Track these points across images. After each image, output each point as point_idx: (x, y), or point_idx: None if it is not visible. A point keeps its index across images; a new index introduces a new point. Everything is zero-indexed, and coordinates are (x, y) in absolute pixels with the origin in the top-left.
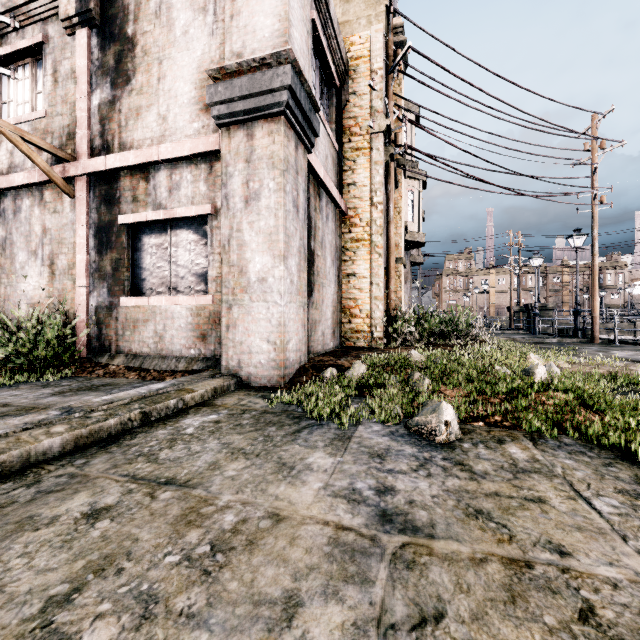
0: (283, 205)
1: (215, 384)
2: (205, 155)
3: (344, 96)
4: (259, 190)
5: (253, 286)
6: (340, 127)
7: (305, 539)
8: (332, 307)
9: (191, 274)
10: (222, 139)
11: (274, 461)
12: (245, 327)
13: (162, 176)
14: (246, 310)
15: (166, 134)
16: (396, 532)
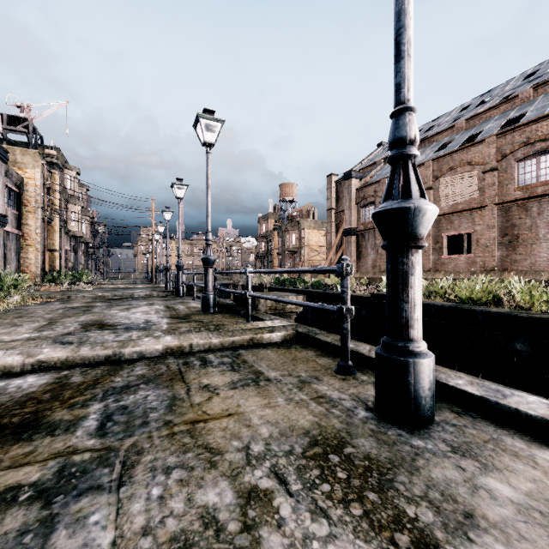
0: None
1: None
2: None
3: (22, 191)
4: None
5: None
6: (20, 203)
7: None
8: (15, 270)
9: None
10: None
11: None
12: None
13: None
14: None
15: None
16: None
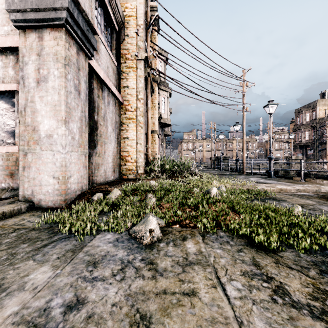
0: (64, 87)
1: (4, 209)
2: (13, 49)
3: (122, 36)
4: (47, 75)
5: (43, 140)
6: (119, 53)
7: None
8: (113, 156)
9: (3, 131)
10: (19, 37)
11: None
12: (37, 168)
13: None
14: (37, 156)
15: None
16: None
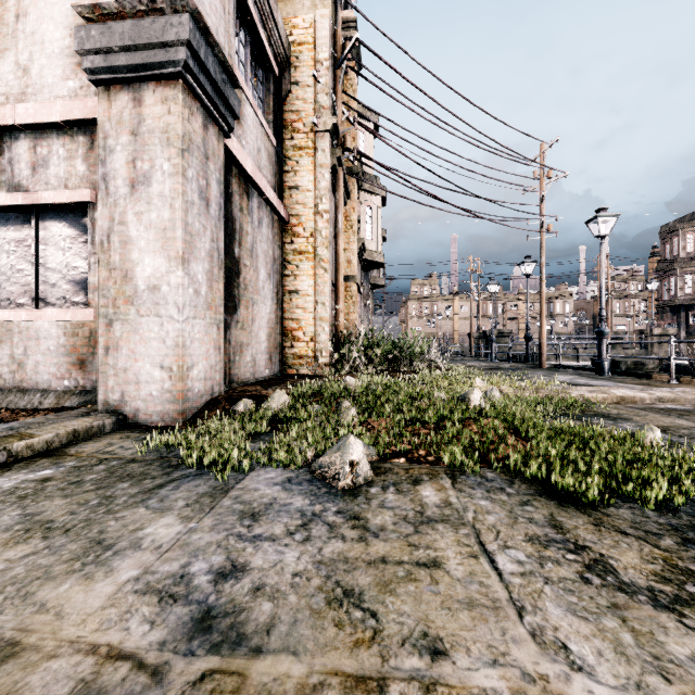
0: (181, 193)
1: (76, 425)
2: (84, 124)
3: (285, 85)
4: (150, 172)
5: (142, 296)
6: (280, 120)
7: (29, 693)
8: (268, 328)
9: (66, 281)
10: (99, 101)
11: (87, 538)
12: (131, 349)
13: (22, 147)
14: (132, 327)
15: (28, 91)
16: (205, 651)
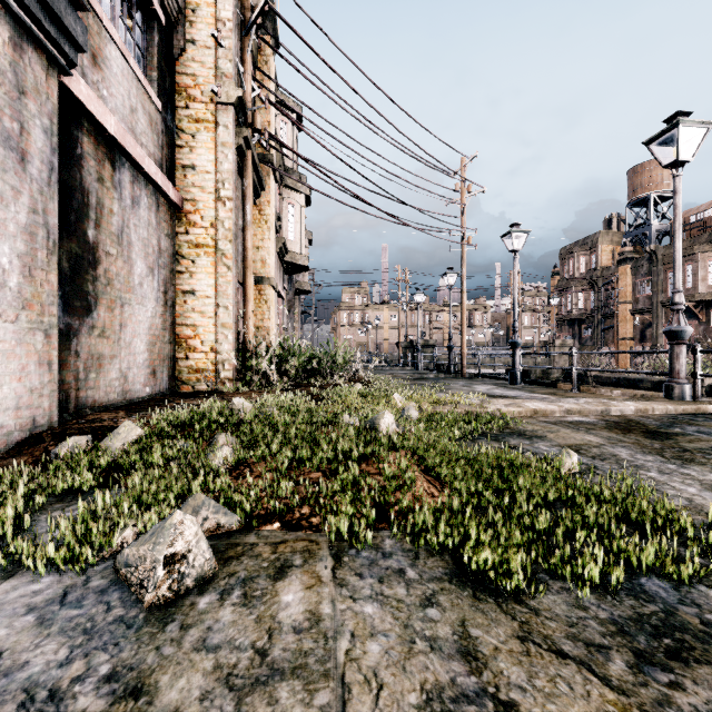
0: None
1: None
2: None
3: (177, 41)
4: None
5: None
6: (170, 82)
7: None
8: (149, 336)
9: None
10: None
11: None
12: None
13: None
14: None
15: None
16: None
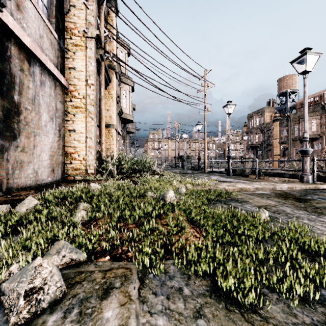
0: None
1: None
2: None
3: (66, 5)
4: None
5: None
6: (62, 25)
7: None
8: (50, 152)
9: None
10: None
11: None
12: None
13: None
14: None
15: None
16: None
